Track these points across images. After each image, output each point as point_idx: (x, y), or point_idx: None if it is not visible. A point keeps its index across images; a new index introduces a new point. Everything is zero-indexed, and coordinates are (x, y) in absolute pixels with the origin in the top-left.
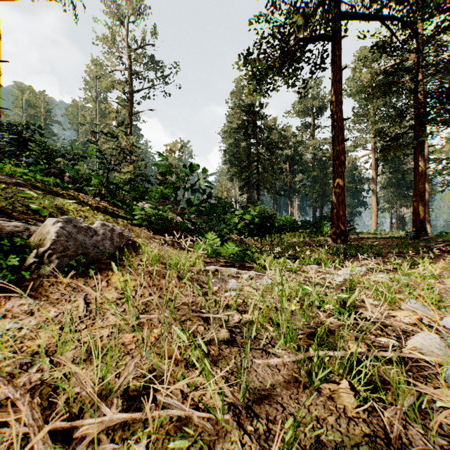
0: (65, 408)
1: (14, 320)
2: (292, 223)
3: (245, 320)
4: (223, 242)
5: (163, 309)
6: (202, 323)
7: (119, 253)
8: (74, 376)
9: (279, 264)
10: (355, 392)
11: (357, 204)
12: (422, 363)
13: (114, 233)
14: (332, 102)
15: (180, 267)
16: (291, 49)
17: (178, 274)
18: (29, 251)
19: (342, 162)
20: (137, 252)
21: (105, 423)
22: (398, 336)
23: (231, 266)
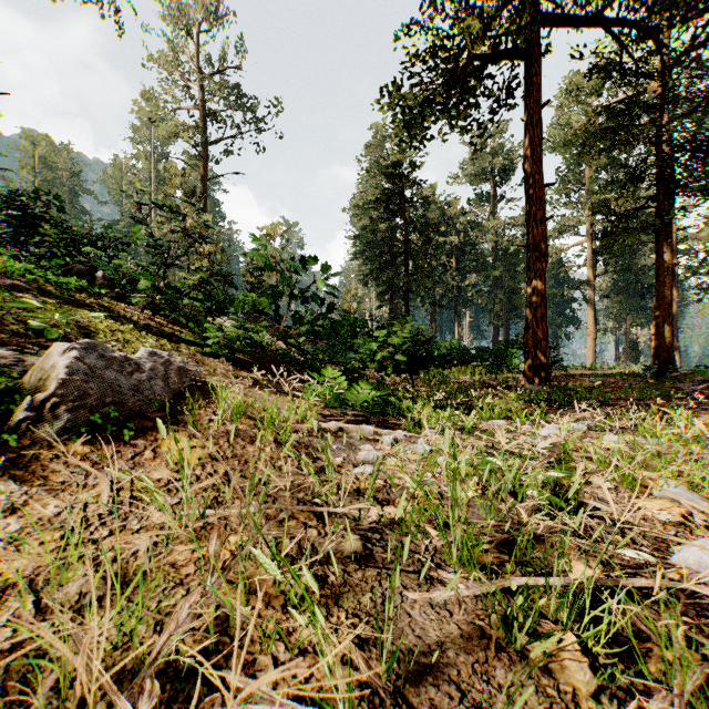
0: (51, 699)
1: None
2: (461, 351)
3: (388, 518)
4: (351, 382)
5: (247, 500)
6: (314, 524)
7: (178, 401)
8: (71, 637)
9: (443, 418)
10: (591, 658)
11: (563, 322)
12: (705, 600)
13: (171, 367)
14: (526, 157)
15: (280, 424)
16: (461, 72)
17: (276, 436)
18: (21, 399)
19: (543, 254)
20: (209, 400)
21: None
22: (652, 546)
23: (365, 421)
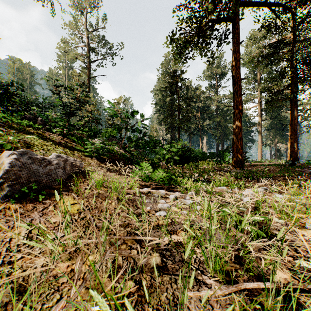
0: None
1: None
2: (203, 154)
3: (174, 242)
4: (154, 168)
5: (100, 234)
6: (135, 246)
7: (70, 179)
8: None
9: (197, 186)
10: None
11: (247, 141)
12: None
13: (67, 162)
14: (233, 67)
15: (120, 190)
16: (204, 27)
17: (117, 196)
18: None
19: (240, 110)
20: (86, 178)
21: None
22: None
23: (160, 187)
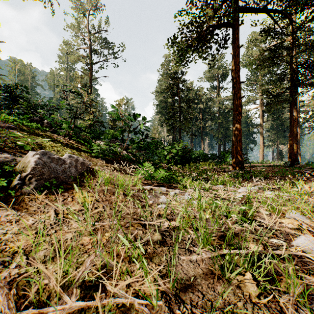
0: (35, 296)
1: (1, 227)
2: (204, 155)
3: (172, 226)
4: (156, 169)
5: (112, 218)
6: (141, 228)
7: (81, 177)
8: (43, 271)
9: (196, 184)
10: (257, 282)
11: (249, 142)
12: (305, 259)
13: (78, 162)
14: (232, 70)
15: (125, 187)
16: (204, 33)
17: (123, 192)
18: (15, 175)
19: (240, 113)
20: (94, 176)
21: (66, 310)
22: (285, 238)
23: (162, 186)
